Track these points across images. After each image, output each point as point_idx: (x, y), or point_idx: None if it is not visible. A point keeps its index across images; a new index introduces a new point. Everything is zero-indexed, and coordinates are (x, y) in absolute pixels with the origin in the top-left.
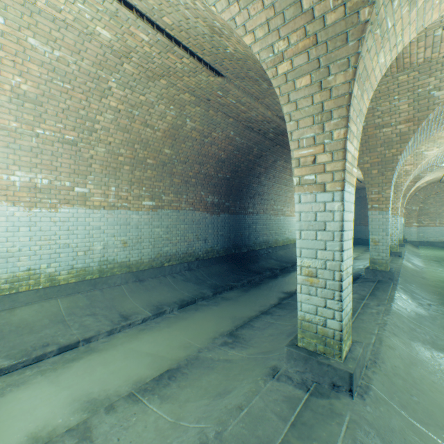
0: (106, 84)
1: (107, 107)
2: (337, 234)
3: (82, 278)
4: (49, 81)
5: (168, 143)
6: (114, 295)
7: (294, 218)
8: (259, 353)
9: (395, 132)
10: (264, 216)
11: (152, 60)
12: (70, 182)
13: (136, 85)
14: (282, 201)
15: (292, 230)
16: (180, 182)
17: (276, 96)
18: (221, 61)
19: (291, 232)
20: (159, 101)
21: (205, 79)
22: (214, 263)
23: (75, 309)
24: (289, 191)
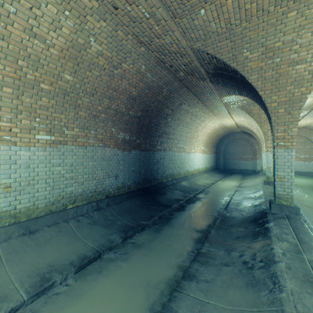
0: None
1: None
2: None
3: None
4: None
5: (69, 67)
6: None
7: (192, 154)
8: None
9: (309, 70)
10: (170, 152)
11: None
12: None
13: None
14: (184, 140)
15: (190, 164)
16: (87, 116)
17: (196, 15)
18: None
19: (189, 166)
20: None
21: None
22: (125, 198)
23: None
24: (189, 132)
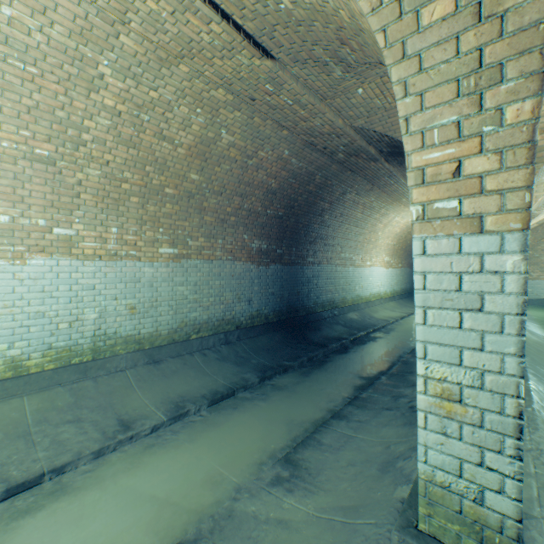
0: (95, 70)
1: (99, 106)
2: (511, 321)
3: (66, 362)
4: (0, 60)
5: (196, 165)
6: (113, 386)
7: (366, 269)
8: (336, 509)
9: None
10: (328, 266)
11: (163, 26)
12: (45, 219)
13: (142, 73)
14: (352, 247)
15: (364, 285)
16: (213, 221)
17: (352, 94)
18: (271, 29)
19: (362, 288)
20: (180, 100)
21: (247, 62)
22: (262, 332)
23: (49, 412)
24: (361, 233)
